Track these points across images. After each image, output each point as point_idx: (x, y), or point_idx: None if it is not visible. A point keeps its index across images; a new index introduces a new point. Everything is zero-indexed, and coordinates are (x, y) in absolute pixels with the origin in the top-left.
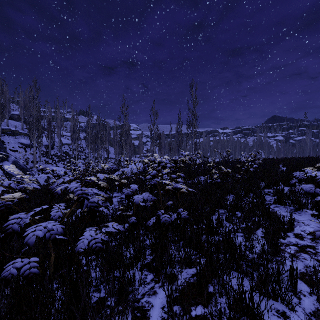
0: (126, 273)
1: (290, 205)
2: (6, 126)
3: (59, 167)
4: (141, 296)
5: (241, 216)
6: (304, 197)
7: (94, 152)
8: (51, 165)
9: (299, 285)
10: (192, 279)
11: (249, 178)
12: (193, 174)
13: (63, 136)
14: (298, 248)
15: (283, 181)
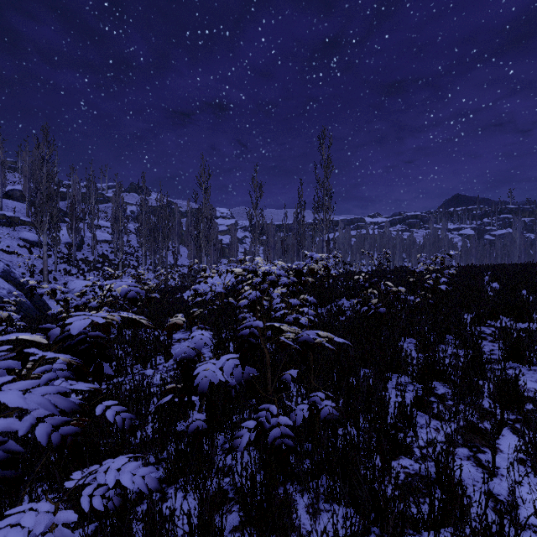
0: None
1: None
2: None
3: (88, 282)
4: None
5: (453, 400)
6: None
7: (152, 256)
8: (75, 277)
9: None
10: None
11: (436, 303)
12: (329, 295)
13: (100, 227)
14: None
15: (506, 311)
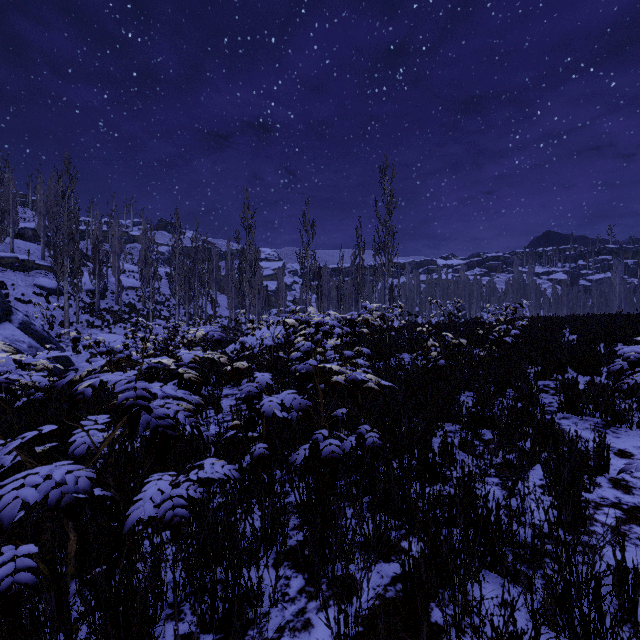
0: (243, 576)
1: (593, 415)
2: (9, 252)
3: (115, 335)
4: (276, 634)
5: (493, 440)
6: (620, 398)
7: (187, 305)
8: (99, 330)
9: (639, 607)
10: (392, 589)
11: (503, 357)
12: (388, 348)
13: (125, 272)
14: (623, 512)
15: (575, 364)
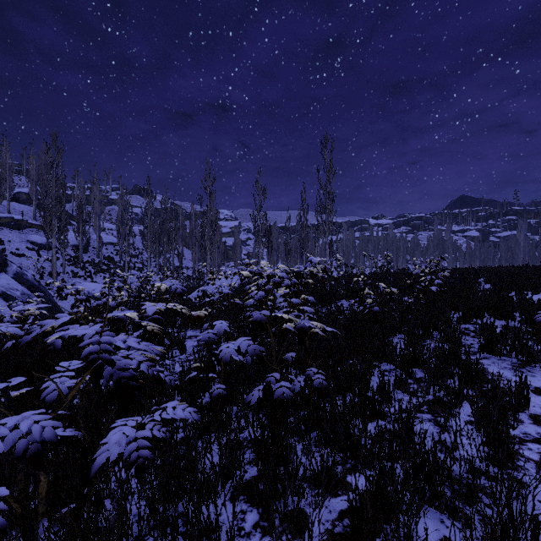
0: (202, 513)
1: (510, 356)
2: (6, 213)
3: (96, 284)
4: None
5: (424, 379)
6: (532, 340)
7: (157, 258)
8: (82, 279)
9: None
10: (339, 524)
11: (428, 303)
12: (329, 296)
13: (105, 230)
14: None
15: (491, 310)
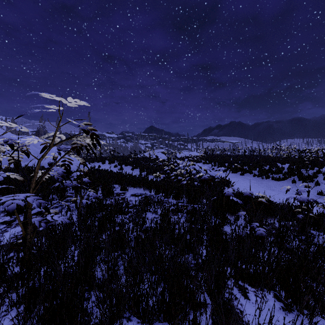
0: None
1: None
2: None
3: None
4: None
5: None
6: None
7: None
8: None
9: None
10: None
11: None
12: None
13: None
14: None
15: None
